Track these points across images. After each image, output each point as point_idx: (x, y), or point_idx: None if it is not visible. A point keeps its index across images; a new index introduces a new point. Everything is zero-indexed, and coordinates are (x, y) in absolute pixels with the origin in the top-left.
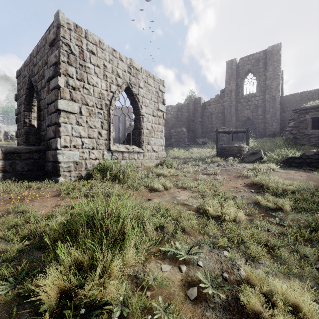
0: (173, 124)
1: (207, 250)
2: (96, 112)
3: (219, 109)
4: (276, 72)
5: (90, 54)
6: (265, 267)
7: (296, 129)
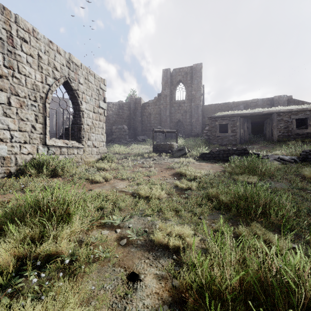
0: (115, 120)
1: (136, 218)
2: (29, 104)
3: (157, 111)
4: (199, 85)
5: (22, 41)
6: (172, 222)
7: (210, 132)
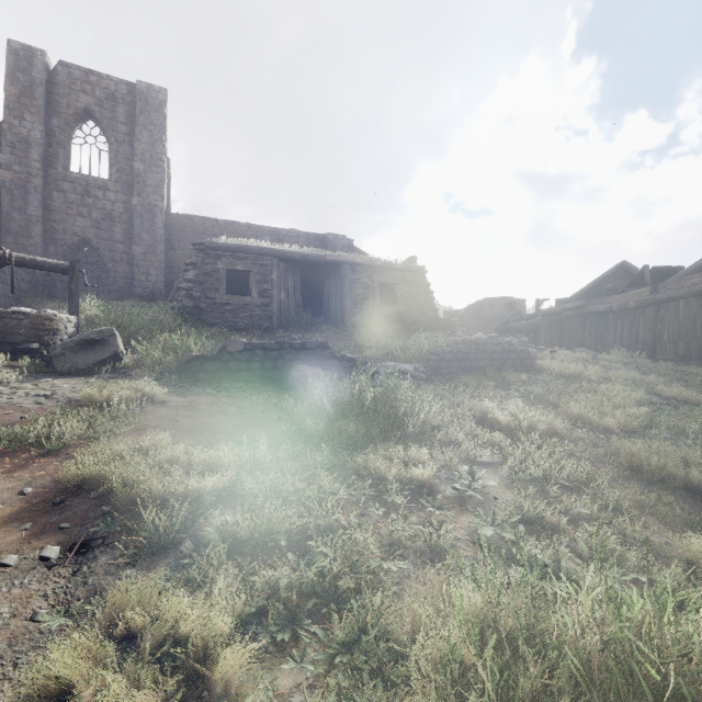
0: None
1: None
2: None
3: None
4: (158, 151)
5: None
6: None
7: (200, 288)
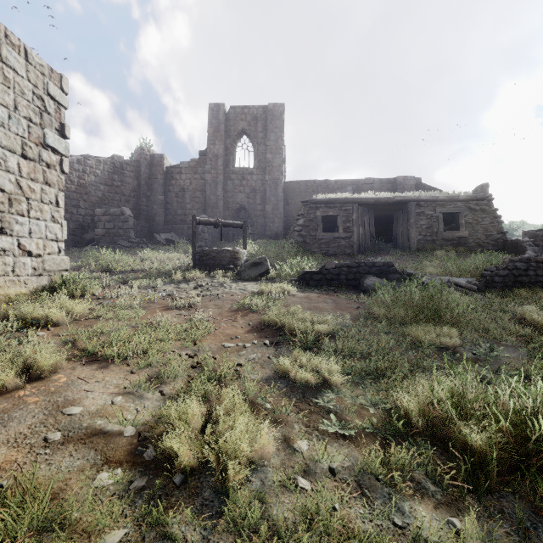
0: (103, 197)
1: None
2: None
3: (197, 184)
4: (279, 144)
5: None
6: None
7: (306, 229)
